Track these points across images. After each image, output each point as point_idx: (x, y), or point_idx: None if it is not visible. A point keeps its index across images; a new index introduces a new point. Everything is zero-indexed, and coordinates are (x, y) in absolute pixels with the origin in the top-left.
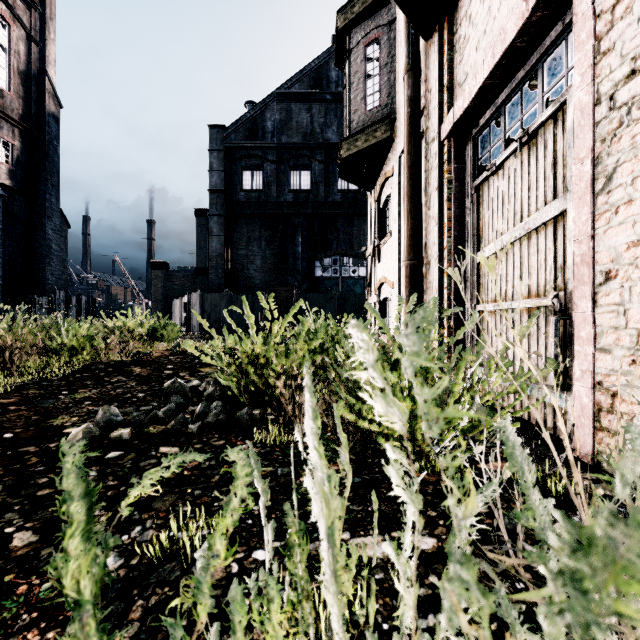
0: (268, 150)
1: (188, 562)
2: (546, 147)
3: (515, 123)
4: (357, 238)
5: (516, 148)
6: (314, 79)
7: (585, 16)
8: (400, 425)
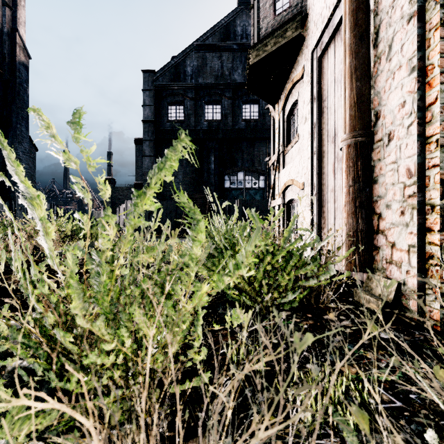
0: (188, 89)
1: None
2: None
3: None
4: (257, 157)
5: None
6: (224, 33)
7: None
8: None
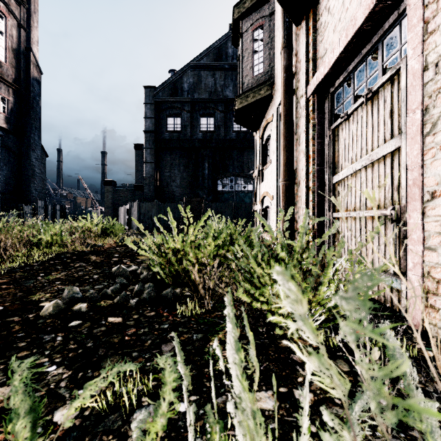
0: (185, 103)
1: (127, 413)
2: (385, 101)
3: (361, 84)
4: (246, 164)
5: (363, 102)
6: (217, 54)
7: (416, 6)
8: (339, 393)
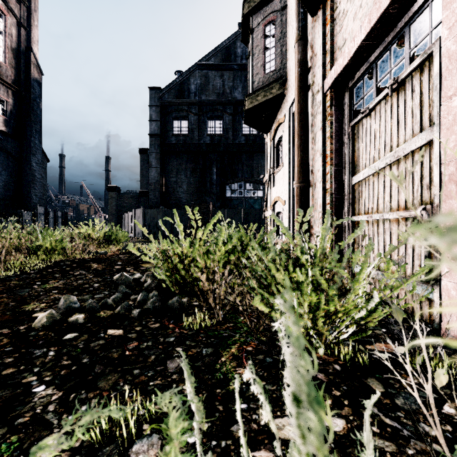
0: (192, 105)
1: (125, 445)
2: (413, 91)
3: (385, 75)
4: (256, 169)
5: (387, 94)
6: (225, 54)
7: None
8: None
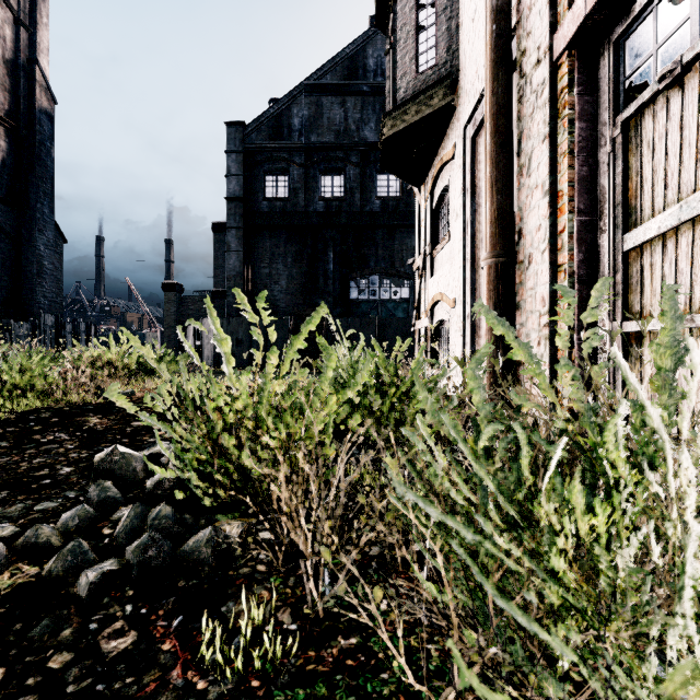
0: (295, 151)
1: None
2: None
3: None
4: (399, 254)
5: None
6: (348, 68)
7: None
8: None
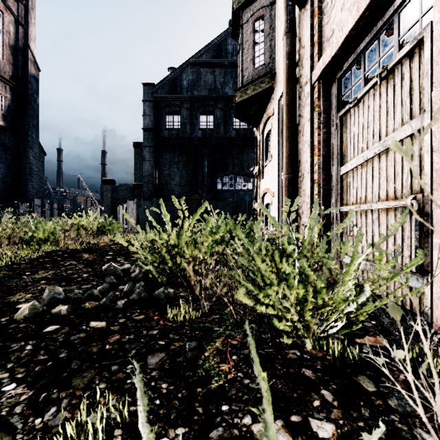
0: (184, 101)
1: None
2: (403, 79)
3: (373, 64)
4: (246, 162)
5: (375, 83)
6: (216, 51)
7: None
8: None
